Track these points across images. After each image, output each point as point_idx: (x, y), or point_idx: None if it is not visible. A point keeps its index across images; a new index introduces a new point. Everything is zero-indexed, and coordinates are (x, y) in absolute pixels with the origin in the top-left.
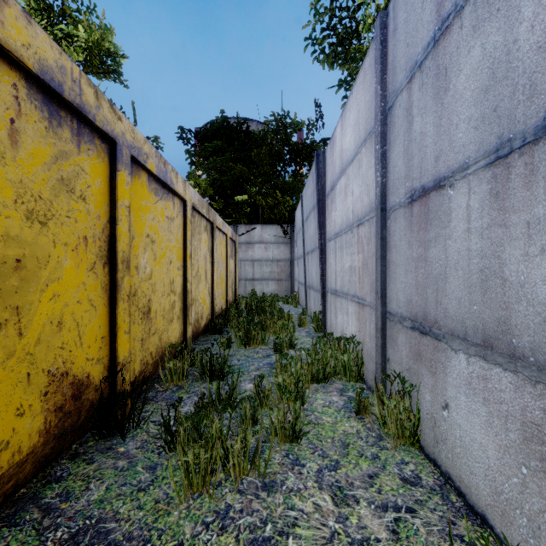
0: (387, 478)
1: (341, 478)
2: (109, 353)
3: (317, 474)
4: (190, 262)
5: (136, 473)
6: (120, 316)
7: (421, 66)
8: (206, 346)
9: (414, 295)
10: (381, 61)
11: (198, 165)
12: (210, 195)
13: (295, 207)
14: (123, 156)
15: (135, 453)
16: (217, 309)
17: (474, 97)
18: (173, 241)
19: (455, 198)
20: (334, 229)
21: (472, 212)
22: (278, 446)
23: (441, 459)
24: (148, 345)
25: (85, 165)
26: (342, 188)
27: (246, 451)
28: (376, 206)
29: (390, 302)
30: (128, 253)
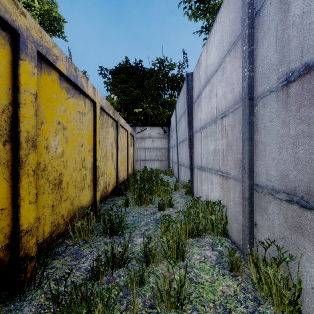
0: None
1: None
2: (12, 222)
3: None
4: (99, 146)
5: None
6: (24, 188)
7: None
8: (111, 205)
9: (291, 170)
10: None
11: (111, 90)
12: (118, 108)
13: (170, 116)
14: (27, 48)
15: None
16: (120, 179)
17: None
18: (84, 130)
19: None
20: (200, 124)
21: None
22: (164, 313)
23: None
24: (59, 210)
25: None
26: (207, 93)
27: None
28: (243, 96)
29: (258, 176)
30: (34, 134)
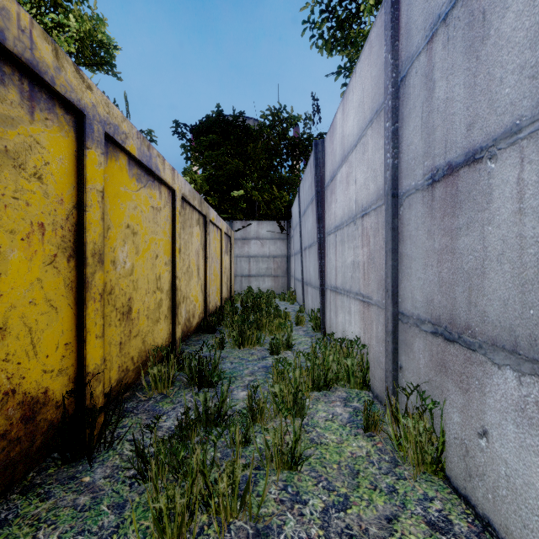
0: (410, 522)
1: (353, 522)
2: (76, 362)
3: (323, 516)
4: (180, 257)
5: (98, 514)
6: (90, 318)
7: (447, 18)
8: (197, 347)
9: (436, 294)
10: (392, 26)
11: (193, 159)
12: (205, 190)
13: (292, 203)
14: (94, 132)
15: (101, 484)
16: (210, 306)
17: (530, 37)
18: (160, 233)
19: (499, 172)
20: (334, 222)
21: (526, 187)
22: (274, 475)
23: (476, 498)
24: (128, 350)
25: (42, 137)
26: (343, 177)
27: (234, 489)
28: (386, 191)
29: (403, 301)
30: (101, 245)
